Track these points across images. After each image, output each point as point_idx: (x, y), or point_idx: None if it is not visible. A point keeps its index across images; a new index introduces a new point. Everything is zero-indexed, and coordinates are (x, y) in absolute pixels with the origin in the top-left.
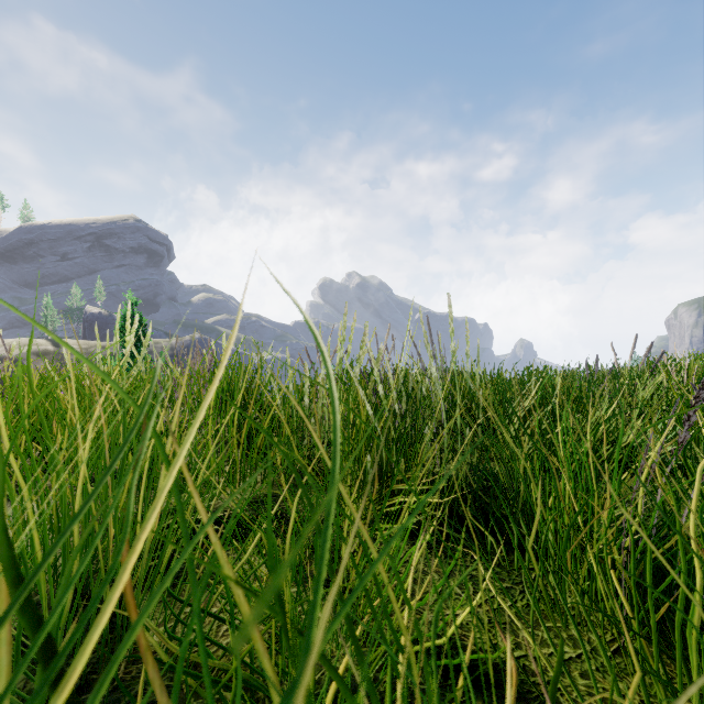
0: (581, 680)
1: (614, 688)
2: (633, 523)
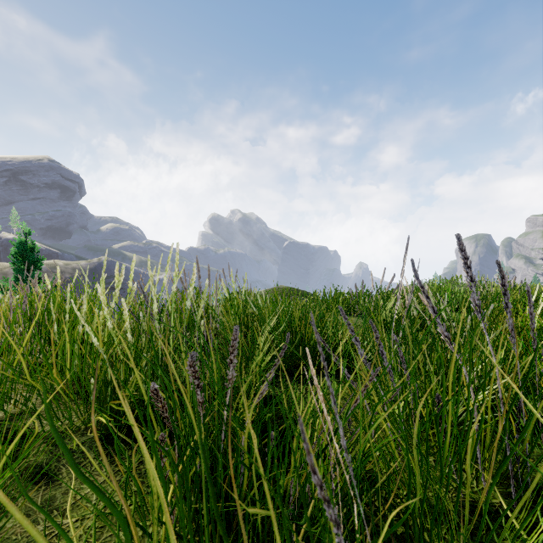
0: None
1: None
2: None
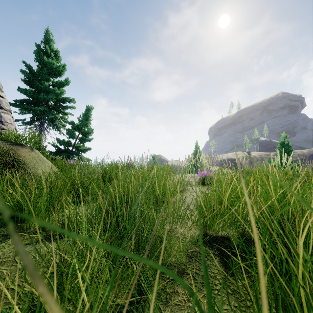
0: None
1: None
2: None
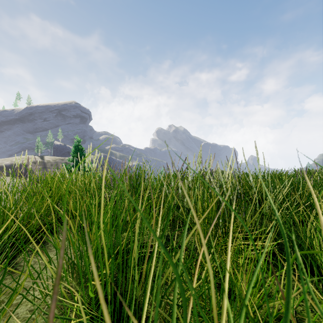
0: None
1: None
2: None
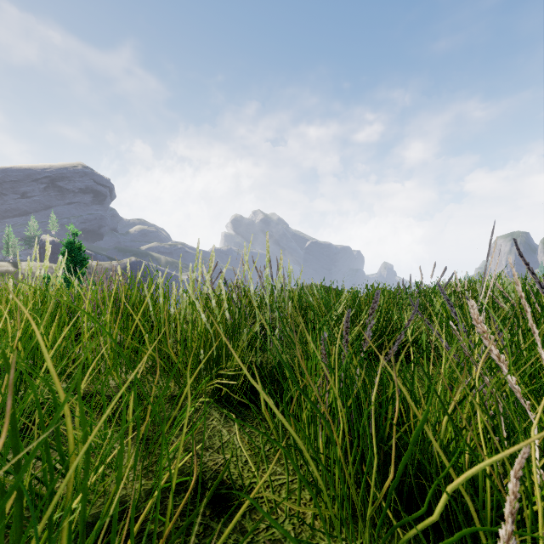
0: (285, 495)
1: (297, 497)
2: (258, 387)
